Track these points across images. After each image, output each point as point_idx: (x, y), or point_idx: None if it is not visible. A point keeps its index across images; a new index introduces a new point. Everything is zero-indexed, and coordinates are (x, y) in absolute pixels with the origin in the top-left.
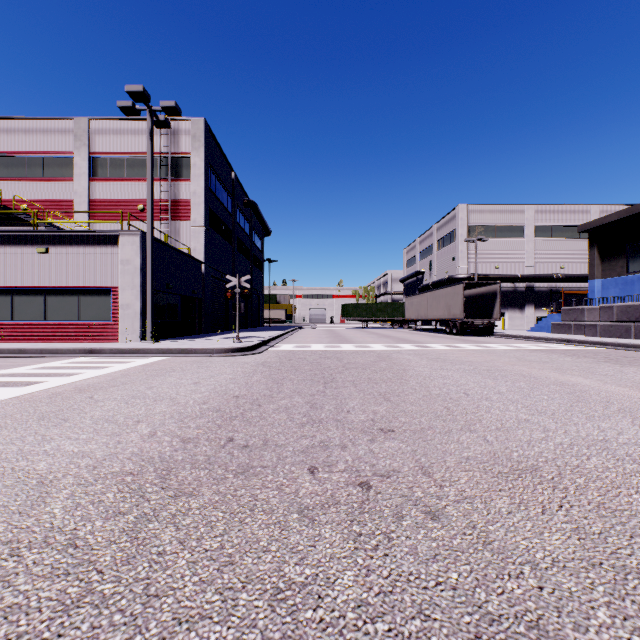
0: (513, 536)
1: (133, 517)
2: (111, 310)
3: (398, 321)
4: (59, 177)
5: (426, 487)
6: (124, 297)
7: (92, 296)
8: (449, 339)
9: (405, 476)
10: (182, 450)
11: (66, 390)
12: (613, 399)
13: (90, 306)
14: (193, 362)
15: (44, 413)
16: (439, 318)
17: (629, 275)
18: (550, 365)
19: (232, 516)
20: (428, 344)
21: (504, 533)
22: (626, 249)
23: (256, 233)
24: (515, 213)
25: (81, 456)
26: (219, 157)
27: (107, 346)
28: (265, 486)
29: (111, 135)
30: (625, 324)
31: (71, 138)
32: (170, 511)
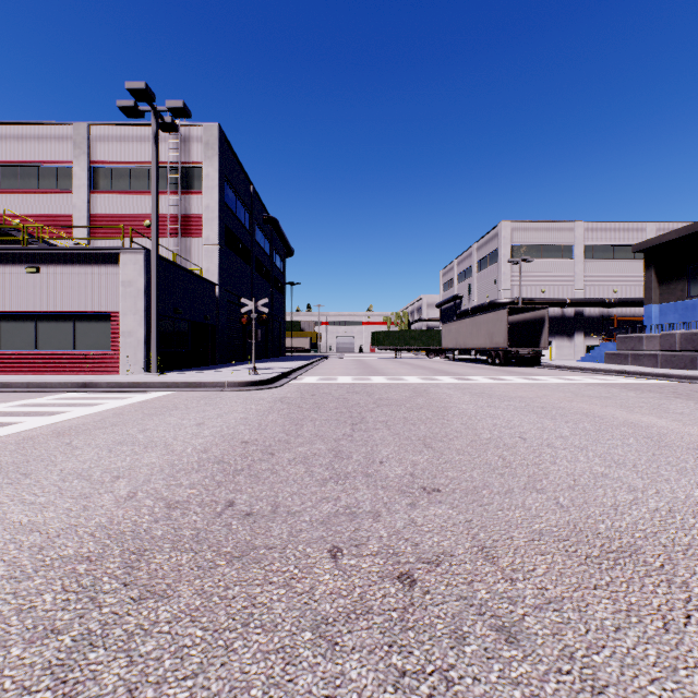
0: (634, 676)
1: (70, 639)
2: (111, 338)
3: (434, 350)
4: (56, 189)
5: (492, 582)
6: (125, 323)
7: (89, 322)
8: (492, 370)
9: (461, 563)
10: (164, 520)
11: (41, 434)
12: None
13: (87, 333)
14: (201, 398)
15: (3, 465)
16: (480, 347)
17: (690, 299)
18: (613, 401)
19: (215, 636)
20: (469, 376)
21: (619, 670)
22: (687, 270)
23: (277, 253)
24: (563, 231)
25: (28, 530)
26: (235, 168)
27: (104, 379)
28: (268, 580)
29: (114, 142)
30: (690, 354)
31: (69, 146)
32: (127, 627)
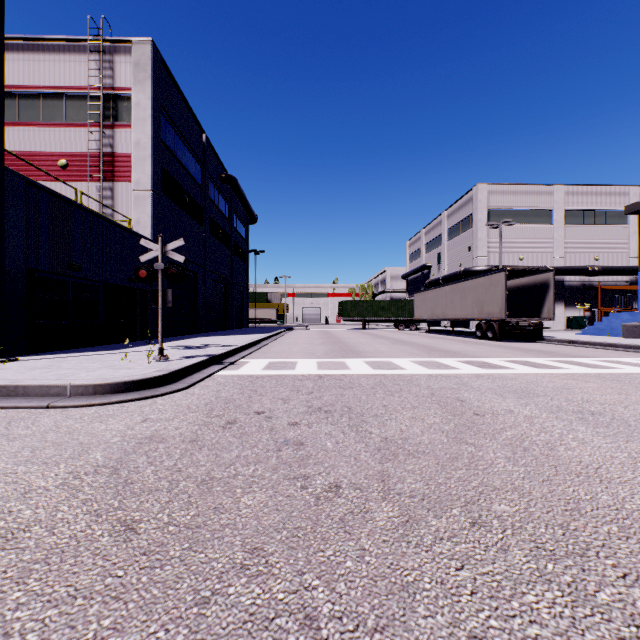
0: None
1: None
2: None
3: (404, 321)
4: None
5: None
6: None
7: None
8: (495, 347)
9: None
10: None
11: None
12: None
13: None
14: None
15: None
16: (465, 318)
17: None
18: None
19: None
20: (483, 358)
21: None
22: None
23: (239, 218)
24: (542, 195)
25: None
26: (180, 106)
27: None
28: None
29: (21, 62)
30: None
31: None
32: None
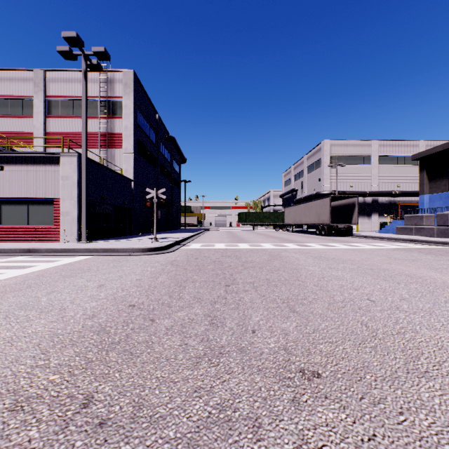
0: None
1: None
2: (54, 216)
3: (279, 225)
4: (22, 115)
5: None
6: (64, 206)
7: (39, 205)
8: (320, 239)
9: None
10: None
11: None
12: None
13: (37, 213)
14: (112, 261)
15: None
16: (311, 223)
17: None
18: (421, 263)
19: None
20: (306, 243)
21: None
22: (448, 172)
23: (175, 161)
24: (364, 146)
25: None
26: (146, 102)
27: (45, 246)
28: None
29: (62, 83)
30: None
31: (31, 85)
32: None
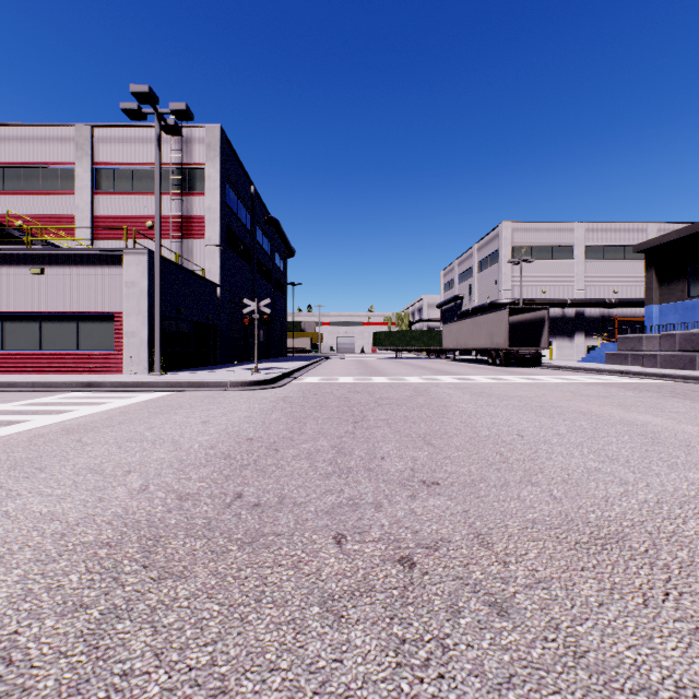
0: (613, 643)
1: (98, 612)
2: (114, 338)
3: (435, 351)
4: (58, 190)
5: (486, 564)
6: (129, 324)
7: (93, 322)
8: (492, 371)
9: (457, 548)
10: (177, 510)
11: (51, 431)
12: (694, 442)
13: (91, 334)
14: (204, 397)
15: (18, 460)
16: (480, 347)
17: (690, 300)
18: (611, 400)
19: (231, 610)
20: (469, 376)
21: (599, 638)
22: (687, 271)
23: (278, 254)
24: (564, 232)
25: (49, 519)
26: (237, 169)
27: (108, 379)
28: (278, 563)
29: (116, 144)
30: (689, 354)
31: (72, 147)
32: (149, 602)
